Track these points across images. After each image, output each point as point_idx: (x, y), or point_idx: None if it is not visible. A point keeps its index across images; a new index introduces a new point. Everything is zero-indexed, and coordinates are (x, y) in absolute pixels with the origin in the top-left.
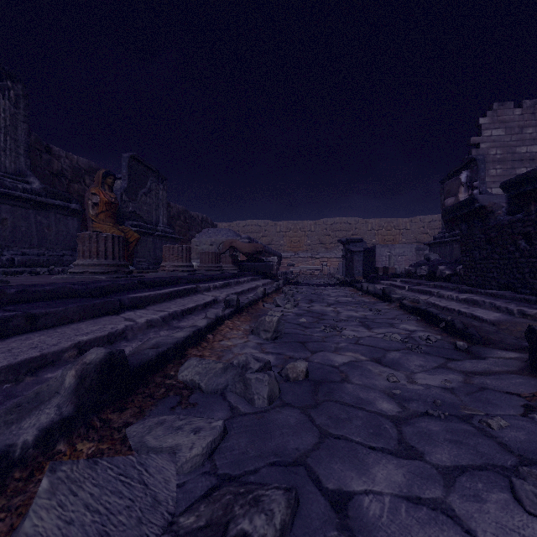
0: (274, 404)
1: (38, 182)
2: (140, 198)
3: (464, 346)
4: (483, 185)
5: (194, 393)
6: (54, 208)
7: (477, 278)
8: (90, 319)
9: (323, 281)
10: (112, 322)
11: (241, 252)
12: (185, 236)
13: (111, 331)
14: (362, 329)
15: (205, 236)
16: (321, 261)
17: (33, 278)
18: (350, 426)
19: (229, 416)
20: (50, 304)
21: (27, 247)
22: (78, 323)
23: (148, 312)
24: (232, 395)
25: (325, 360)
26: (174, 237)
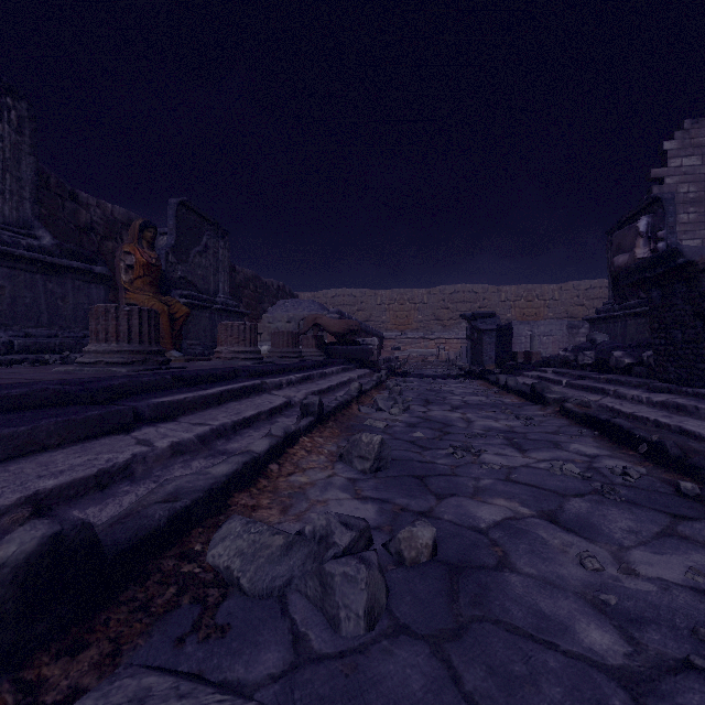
0: (378, 626)
1: (49, 236)
2: (193, 259)
3: (694, 491)
4: (672, 235)
5: (228, 598)
6: (71, 272)
7: (678, 371)
8: (78, 442)
9: (441, 371)
10: (112, 448)
11: (328, 332)
12: (255, 310)
13: (103, 467)
14: (512, 451)
15: (281, 310)
16: (437, 343)
17: (27, 370)
18: (538, 703)
19: (289, 663)
20: (12, 419)
21: (33, 325)
22: (54, 451)
23: (179, 427)
24: (300, 601)
25: (463, 516)
26: (238, 312)
